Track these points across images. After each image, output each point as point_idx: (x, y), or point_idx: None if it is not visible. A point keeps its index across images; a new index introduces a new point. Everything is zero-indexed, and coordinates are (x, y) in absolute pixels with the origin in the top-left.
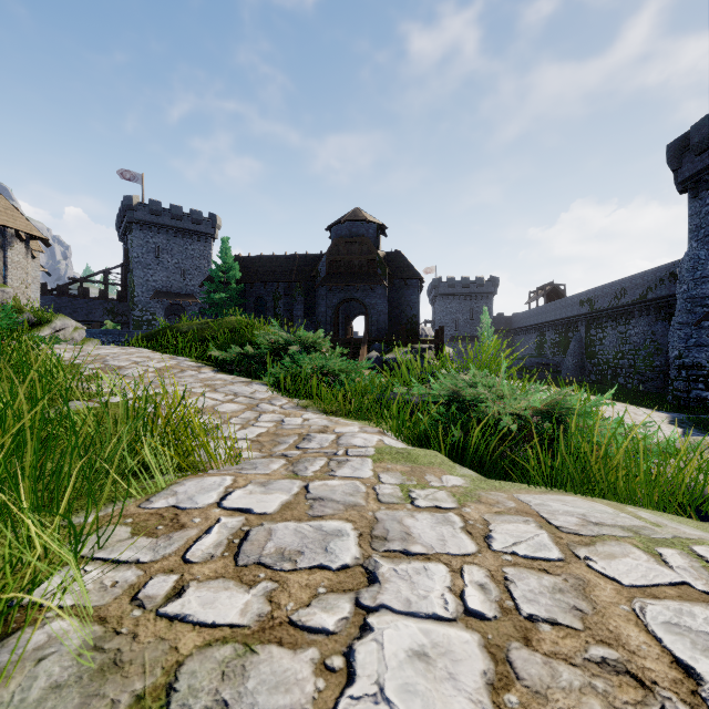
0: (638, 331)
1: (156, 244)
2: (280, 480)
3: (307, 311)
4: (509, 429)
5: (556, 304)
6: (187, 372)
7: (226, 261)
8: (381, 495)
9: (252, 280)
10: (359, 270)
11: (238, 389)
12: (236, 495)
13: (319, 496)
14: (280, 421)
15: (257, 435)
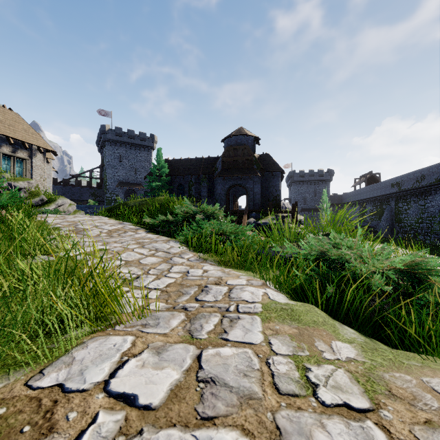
0: (434, 204)
1: (119, 153)
2: (176, 344)
3: (209, 193)
4: (373, 285)
5: (374, 186)
6: (128, 233)
7: (160, 163)
8: (277, 377)
9: (175, 174)
10: (242, 166)
11: (159, 246)
12: (127, 369)
13: (211, 376)
14: (186, 272)
15: (166, 286)
